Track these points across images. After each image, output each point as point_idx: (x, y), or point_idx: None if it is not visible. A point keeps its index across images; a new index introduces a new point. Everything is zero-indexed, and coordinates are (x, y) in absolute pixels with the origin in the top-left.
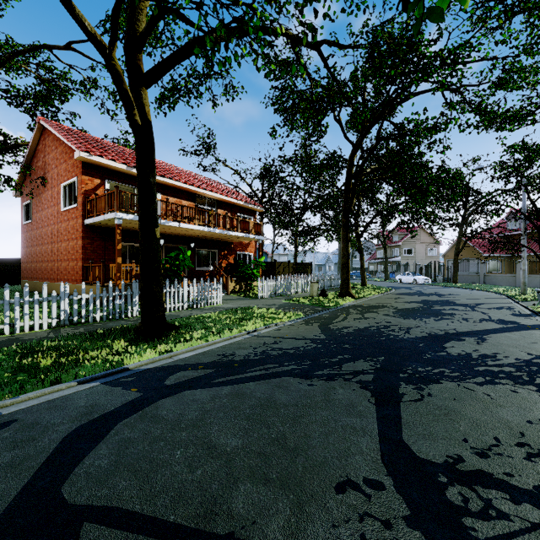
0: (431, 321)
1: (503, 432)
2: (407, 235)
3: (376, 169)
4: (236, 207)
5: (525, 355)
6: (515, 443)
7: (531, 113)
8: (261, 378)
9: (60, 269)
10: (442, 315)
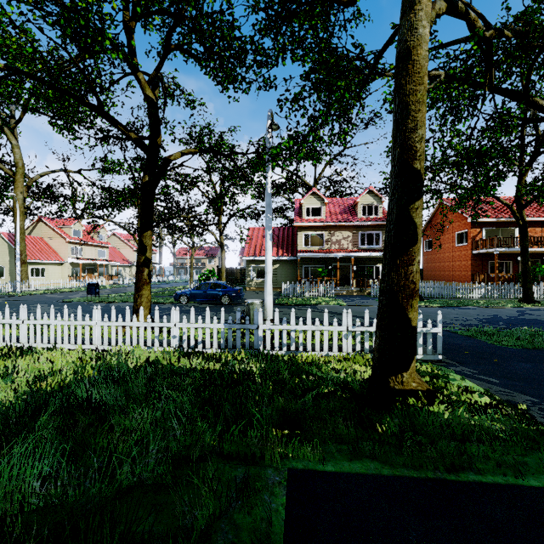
0: None
1: None
2: None
3: None
4: None
5: None
6: None
7: None
8: None
9: (454, 275)
10: None
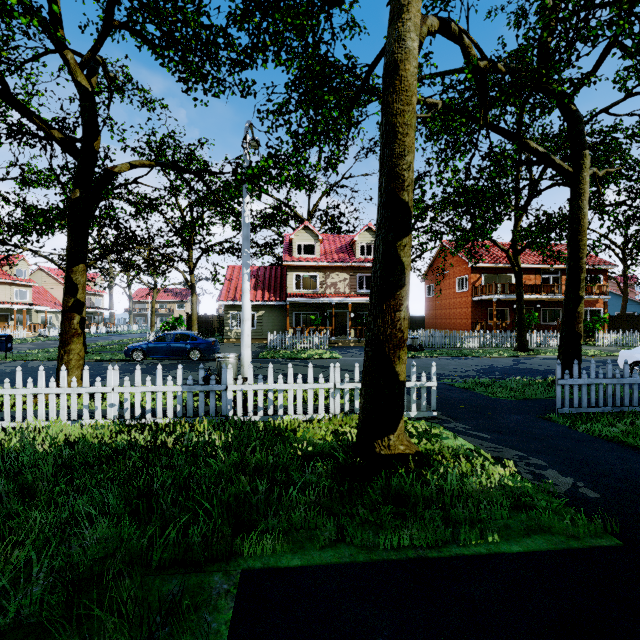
0: None
1: None
2: None
3: None
4: None
5: None
6: None
7: None
8: None
9: (455, 323)
10: None
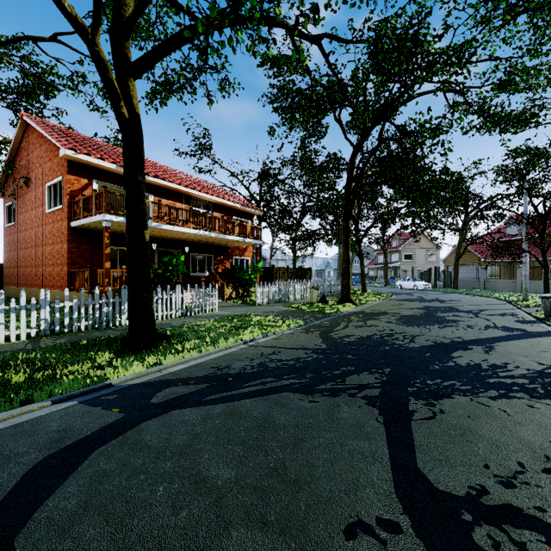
0: (435, 329)
1: (526, 455)
2: (407, 240)
3: (378, 171)
4: (233, 210)
5: (536, 365)
6: (541, 469)
7: (534, 115)
8: (258, 394)
9: (44, 275)
10: (446, 323)
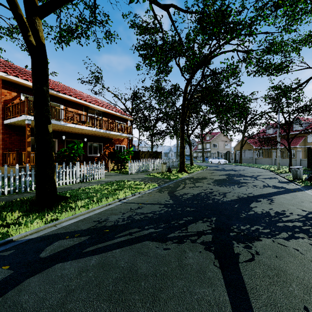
0: (236, 188)
1: None
2: (214, 136)
3: (200, 95)
4: (115, 116)
5: (301, 211)
6: None
7: (286, 66)
8: (126, 244)
9: None
10: (241, 184)
